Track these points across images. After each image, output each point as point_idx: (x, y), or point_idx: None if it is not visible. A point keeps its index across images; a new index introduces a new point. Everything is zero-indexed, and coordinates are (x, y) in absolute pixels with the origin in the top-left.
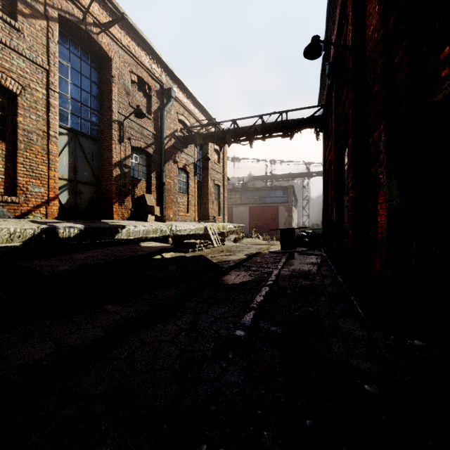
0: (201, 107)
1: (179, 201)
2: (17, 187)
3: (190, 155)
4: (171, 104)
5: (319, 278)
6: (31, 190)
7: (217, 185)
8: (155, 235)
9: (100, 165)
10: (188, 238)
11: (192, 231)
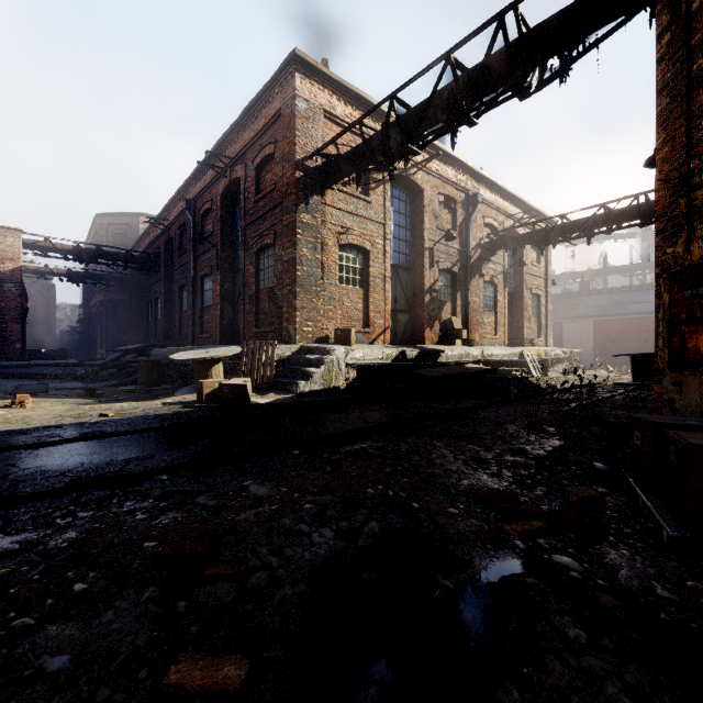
0: (513, 198)
1: (485, 321)
2: (369, 321)
3: (499, 262)
4: (477, 211)
5: None
6: (376, 323)
7: (536, 295)
8: (467, 359)
9: (412, 293)
10: (498, 366)
11: (504, 357)
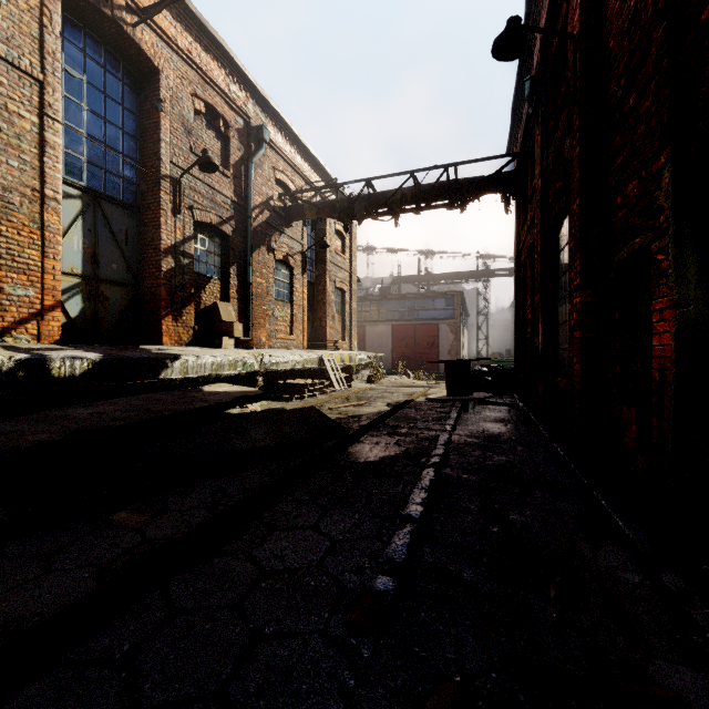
0: (314, 161)
1: (277, 315)
2: None
3: (296, 238)
4: (263, 153)
5: (522, 448)
6: (9, 293)
7: (340, 290)
8: (233, 371)
9: (139, 252)
10: (291, 377)
11: (298, 365)
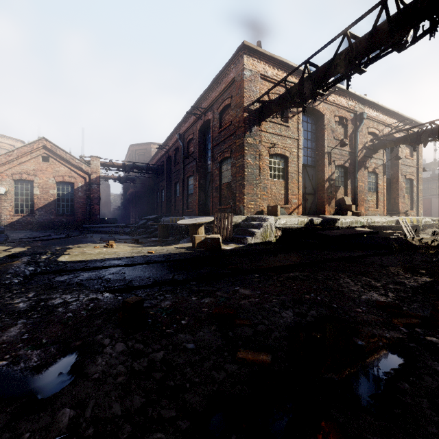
0: (390, 112)
1: (369, 199)
2: (288, 200)
3: (379, 158)
4: (362, 124)
5: None
6: (292, 201)
7: (409, 179)
8: (356, 225)
9: (316, 182)
10: (379, 229)
11: (384, 223)
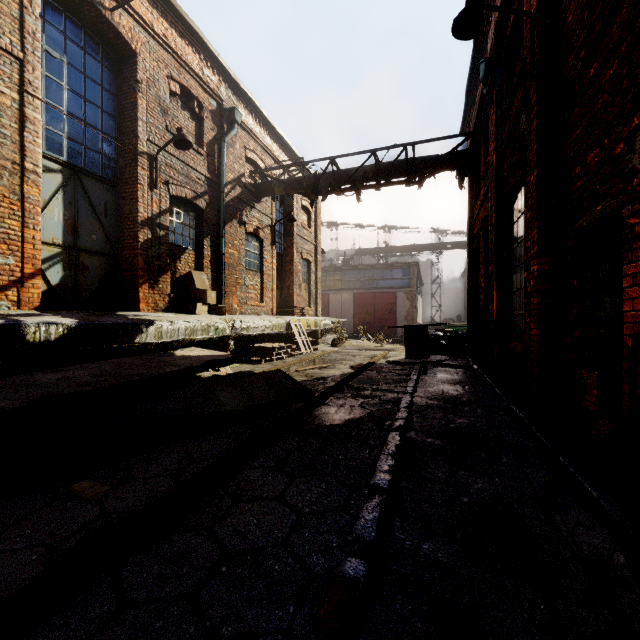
0: (282, 142)
1: (248, 283)
2: None
3: (266, 213)
4: (234, 133)
5: (482, 411)
6: None
7: (306, 261)
8: (205, 336)
9: (118, 224)
10: (261, 340)
11: (267, 330)
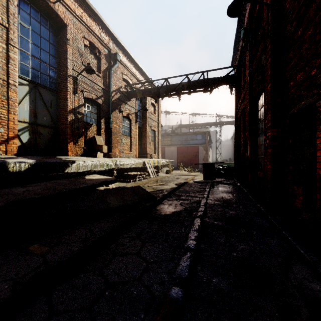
0: (141, 70)
1: (124, 142)
2: None
3: (132, 106)
4: (117, 66)
5: (242, 207)
6: None
7: (153, 131)
8: (101, 168)
9: (57, 112)
10: (130, 171)
11: (133, 165)
